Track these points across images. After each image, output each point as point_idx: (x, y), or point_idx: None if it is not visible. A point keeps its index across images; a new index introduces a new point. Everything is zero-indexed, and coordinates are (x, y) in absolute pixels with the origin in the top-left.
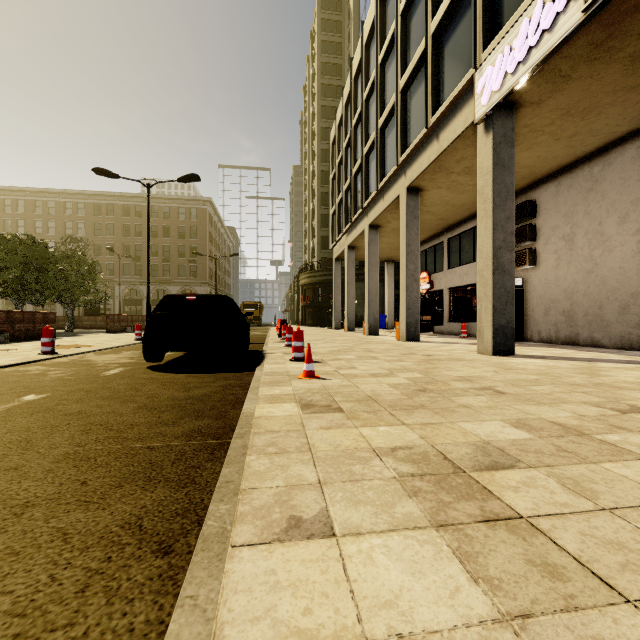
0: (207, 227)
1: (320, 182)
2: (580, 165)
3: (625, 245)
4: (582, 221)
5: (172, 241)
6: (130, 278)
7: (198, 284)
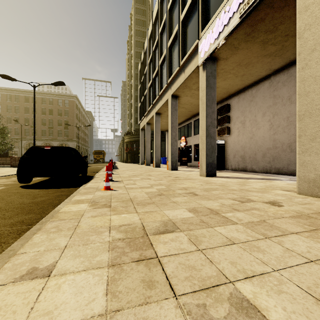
0: (74, 110)
1: (135, 90)
2: (247, 89)
3: (264, 126)
4: (248, 115)
5: (54, 117)
6: (29, 137)
7: (69, 141)
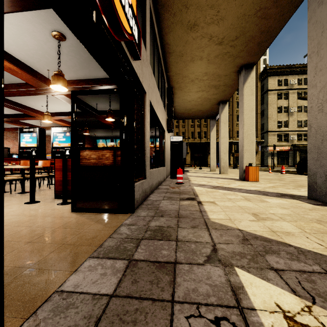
0: None
1: None
2: None
3: None
4: None
5: None
6: None
7: None
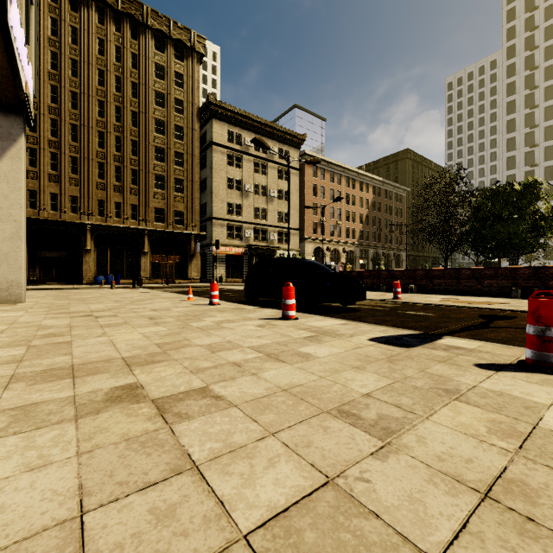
0: None
1: None
2: None
3: None
4: None
5: None
6: None
7: None
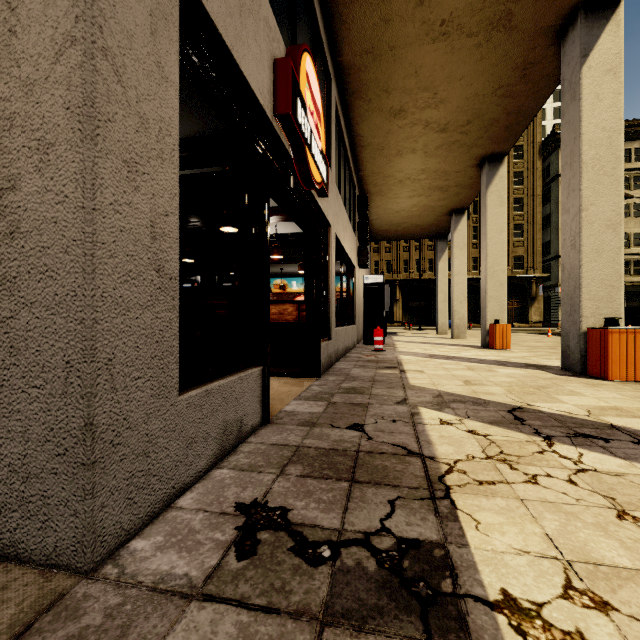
0: None
1: None
2: None
3: None
4: None
5: None
6: None
7: None
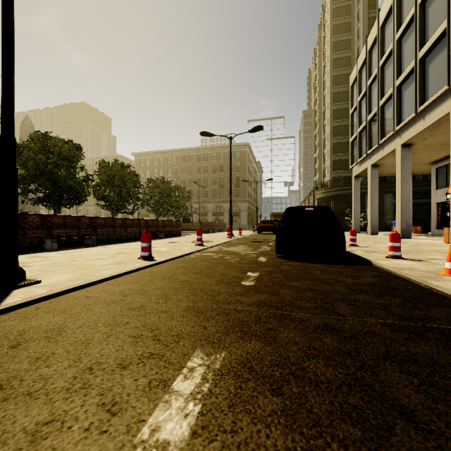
0: (246, 163)
1: (332, 118)
2: None
3: None
4: None
5: (225, 174)
6: (201, 199)
7: (240, 201)
